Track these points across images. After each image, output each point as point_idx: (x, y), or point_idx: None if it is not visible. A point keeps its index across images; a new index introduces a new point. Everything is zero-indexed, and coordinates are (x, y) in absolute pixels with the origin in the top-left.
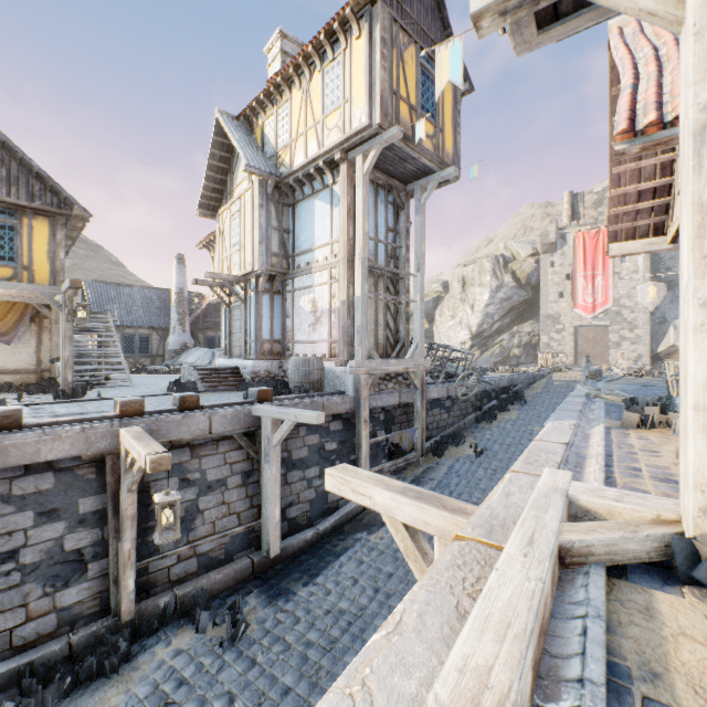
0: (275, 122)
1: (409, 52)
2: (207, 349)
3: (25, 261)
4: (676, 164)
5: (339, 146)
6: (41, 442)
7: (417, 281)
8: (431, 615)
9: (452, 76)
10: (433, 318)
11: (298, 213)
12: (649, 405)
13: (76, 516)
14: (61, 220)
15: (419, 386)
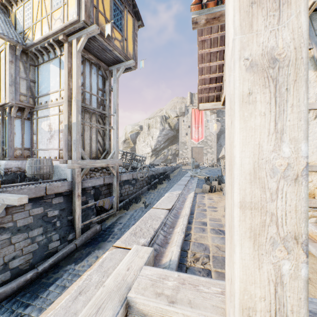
0: (23, 11)
1: None
2: None
3: None
4: (224, 66)
5: (62, 31)
6: None
7: (114, 118)
8: None
9: None
10: (136, 142)
11: (41, 71)
12: (214, 180)
13: None
14: None
15: (115, 174)
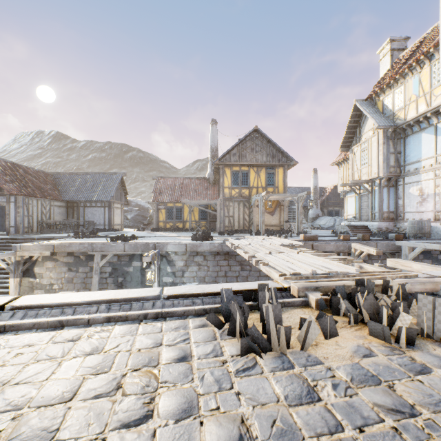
0: (392, 97)
1: None
2: (330, 217)
3: (276, 185)
4: None
5: None
6: (325, 245)
7: None
8: None
9: None
10: None
11: (408, 142)
12: None
13: None
14: (286, 167)
15: None
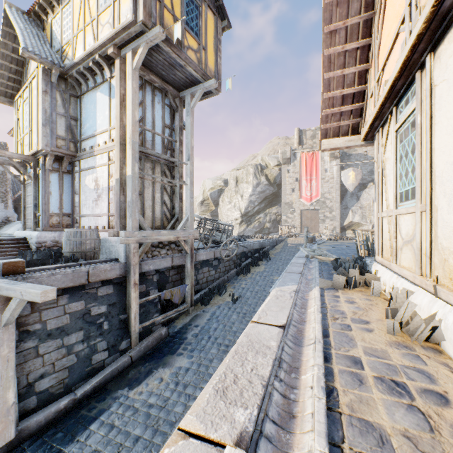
0: (61, 19)
1: None
2: None
3: None
4: (369, 72)
5: (111, 40)
6: None
7: (187, 168)
8: None
9: None
10: (218, 203)
11: (84, 104)
12: (350, 267)
13: None
14: None
15: (189, 251)
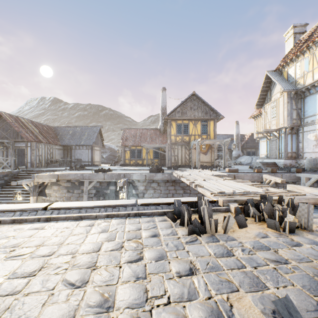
0: (294, 68)
1: None
2: (248, 156)
3: (208, 133)
4: None
5: None
6: (244, 176)
7: None
8: None
9: None
10: None
11: (306, 101)
12: None
13: None
14: (215, 120)
15: None
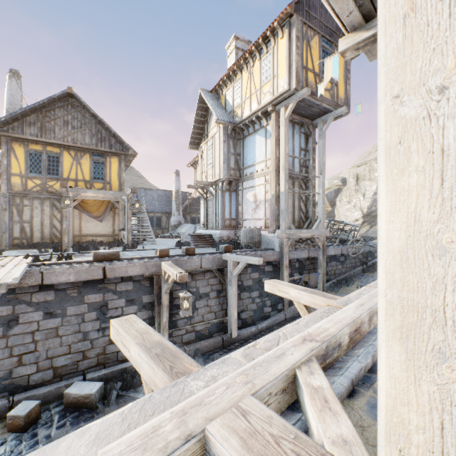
0: (232, 92)
1: (314, 40)
2: (191, 224)
3: (108, 179)
4: None
5: (270, 103)
6: (128, 267)
7: (319, 180)
8: (311, 323)
9: (333, 75)
10: (334, 203)
11: (246, 144)
12: None
13: (142, 304)
14: (123, 157)
15: (321, 246)
